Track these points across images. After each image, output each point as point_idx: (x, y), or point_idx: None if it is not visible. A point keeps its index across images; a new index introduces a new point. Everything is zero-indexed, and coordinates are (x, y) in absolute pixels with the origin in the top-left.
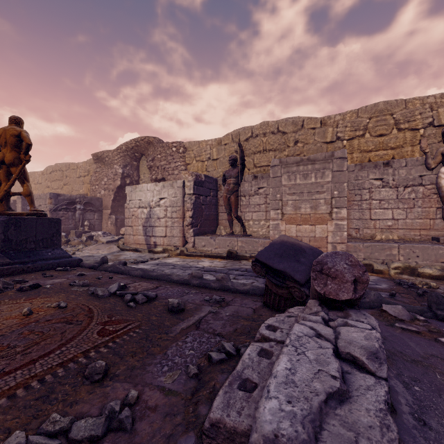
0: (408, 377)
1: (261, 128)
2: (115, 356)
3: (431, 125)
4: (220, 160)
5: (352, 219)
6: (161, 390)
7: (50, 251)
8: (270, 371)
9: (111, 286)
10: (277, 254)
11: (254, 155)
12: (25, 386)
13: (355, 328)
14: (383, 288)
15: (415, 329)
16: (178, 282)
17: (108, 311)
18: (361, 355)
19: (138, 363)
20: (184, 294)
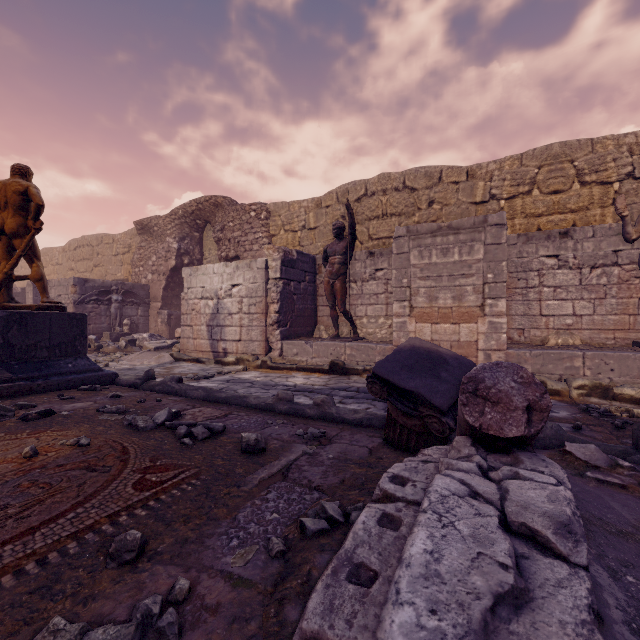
0: (615, 560)
1: (380, 183)
2: (158, 523)
3: (631, 176)
4: (319, 230)
5: (513, 315)
6: (226, 579)
7: (70, 362)
8: (398, 551)
9: (157, 414)
10: (406, 366)
11: (370, 222)
12: (15, 571)
13: (531, 482)
14: (563, 418)
15: (618, 482)
16: (258, 408)
17: (151, 452)
18: (544, 528)
19: (193, 534)
20: (266, 426)
